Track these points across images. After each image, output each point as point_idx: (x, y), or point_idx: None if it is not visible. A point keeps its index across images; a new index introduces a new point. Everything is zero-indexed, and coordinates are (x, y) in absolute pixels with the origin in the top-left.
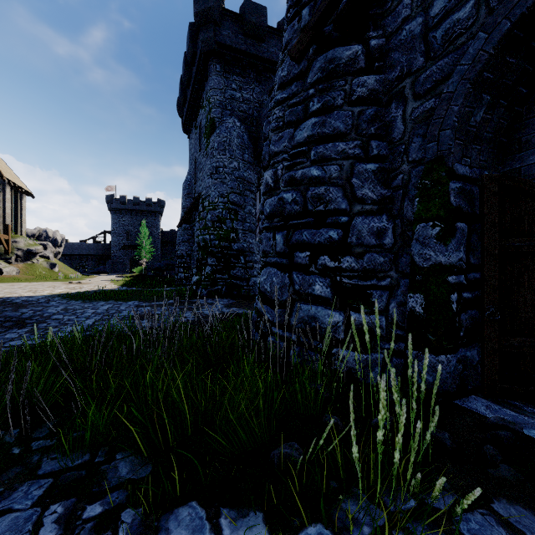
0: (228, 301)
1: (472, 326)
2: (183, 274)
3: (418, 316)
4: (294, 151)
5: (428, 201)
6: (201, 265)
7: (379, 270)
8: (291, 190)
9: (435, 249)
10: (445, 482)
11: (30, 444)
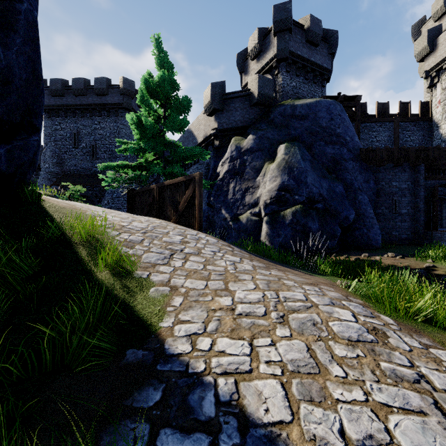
0: None
1: None
2: None
3: None
4: None
5: None
6: None
7: None
8: None
9: None
10: None
11: None
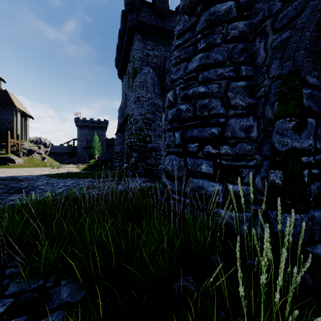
0: (145, 179)
1: (318, 194)
2: (118, 163)
3: (277, 186)
4: (187, 77)
5: (286, 103)
6: (129, 157)
7: (247, 154)
8: (185, 103)
9: (292, 137)
10: (313, 317)
11: (5, 270)
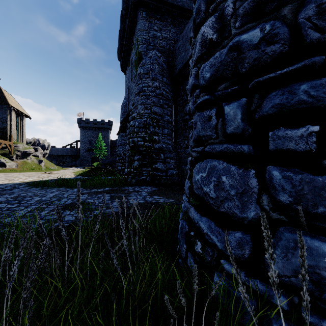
0: (151, 189)
1: None
2: (120, 167)
3: None
4: None
5: None
6: (131, 160)
7: None
8: (255, 25)
9: None
10: None
11: None
